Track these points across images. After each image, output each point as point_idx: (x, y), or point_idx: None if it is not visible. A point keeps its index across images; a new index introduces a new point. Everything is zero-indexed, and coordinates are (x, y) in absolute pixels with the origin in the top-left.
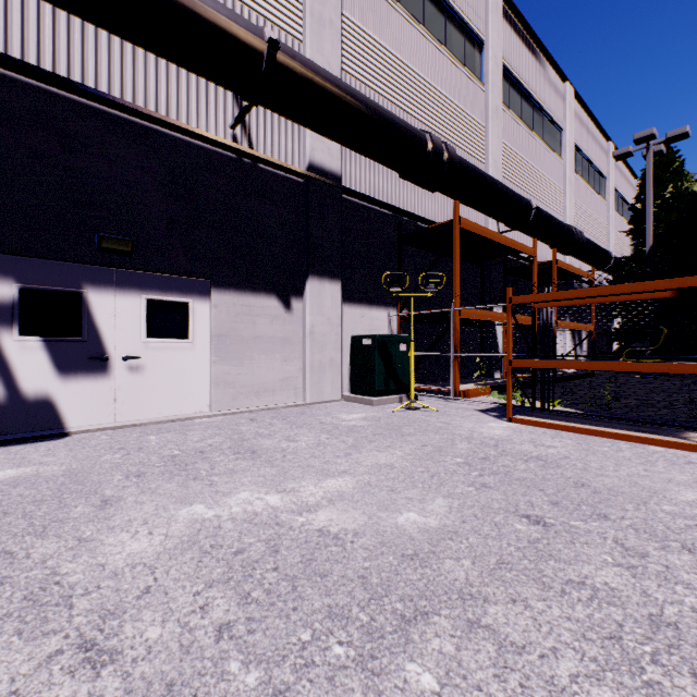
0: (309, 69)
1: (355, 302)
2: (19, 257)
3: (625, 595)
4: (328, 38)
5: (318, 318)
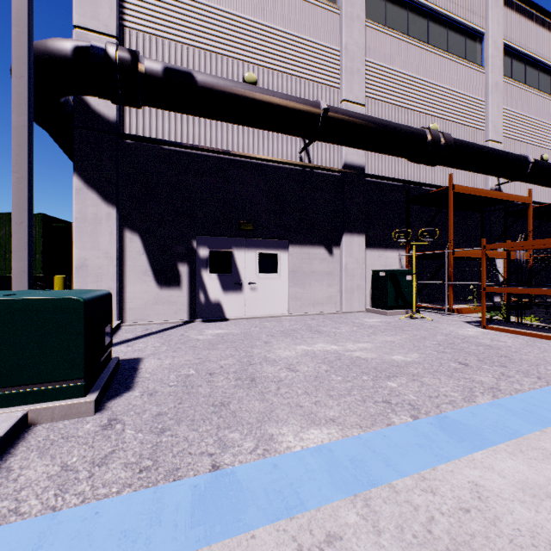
0: (345, 115)
1: (374, 247)
2: (209, 237)
3: (486, 382)
4: (356, 81)
5: (349, 259)
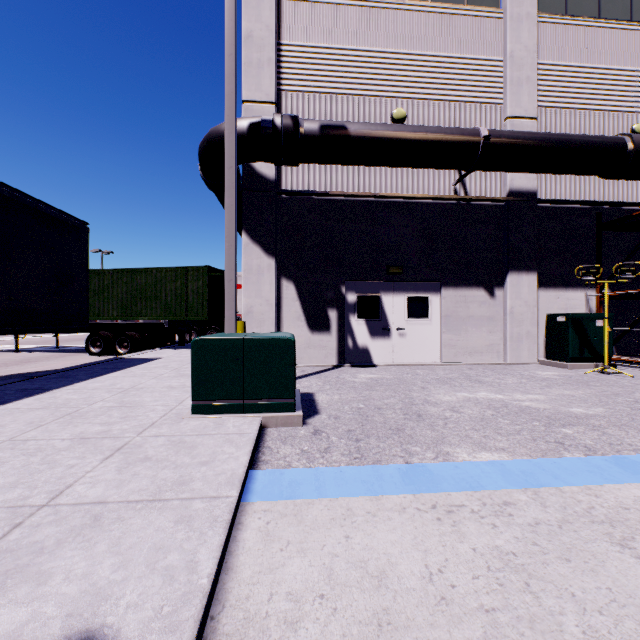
0: (511, 139)
1: (550, 286)
2: (356, 282)
3: None
4: (524, 92)
5: (516, 302)
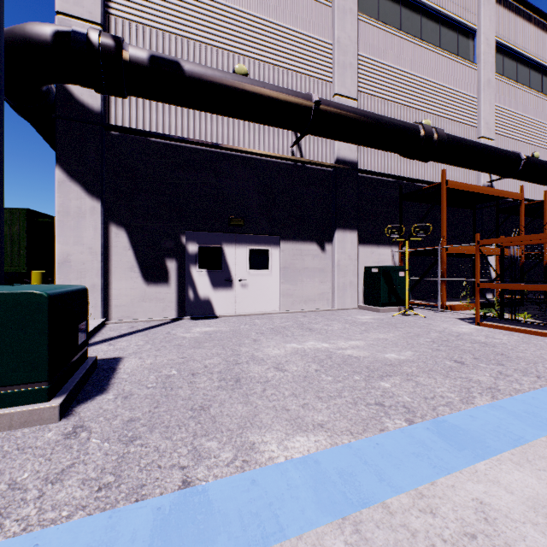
0: (337, 109)
1: (367, 243)
2: (198, 232)
3: (484, 382)
4: (348, 75)
5: (342, 255)
